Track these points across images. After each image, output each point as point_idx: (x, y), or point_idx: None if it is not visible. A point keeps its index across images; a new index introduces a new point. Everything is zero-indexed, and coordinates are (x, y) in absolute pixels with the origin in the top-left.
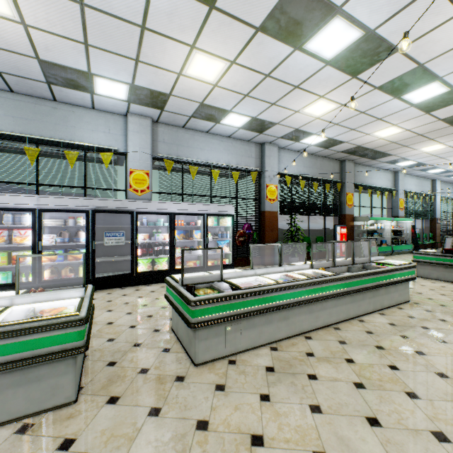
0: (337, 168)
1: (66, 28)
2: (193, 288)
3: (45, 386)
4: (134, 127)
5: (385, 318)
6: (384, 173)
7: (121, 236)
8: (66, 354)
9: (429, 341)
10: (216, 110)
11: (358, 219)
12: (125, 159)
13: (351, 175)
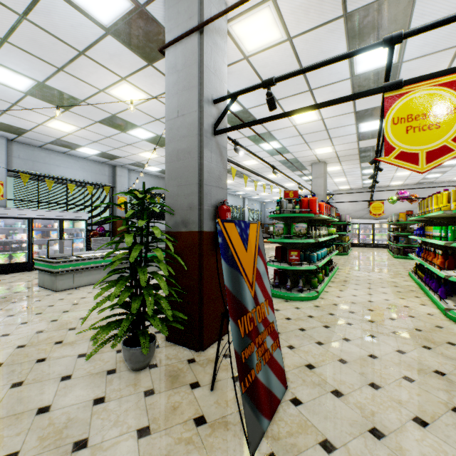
0: None
1: None
2: (55, 258)
3: None
4: None
5: None
6: None
7: None
8: None
9: None
10: (71, 143)
11: None
12: None
13: None
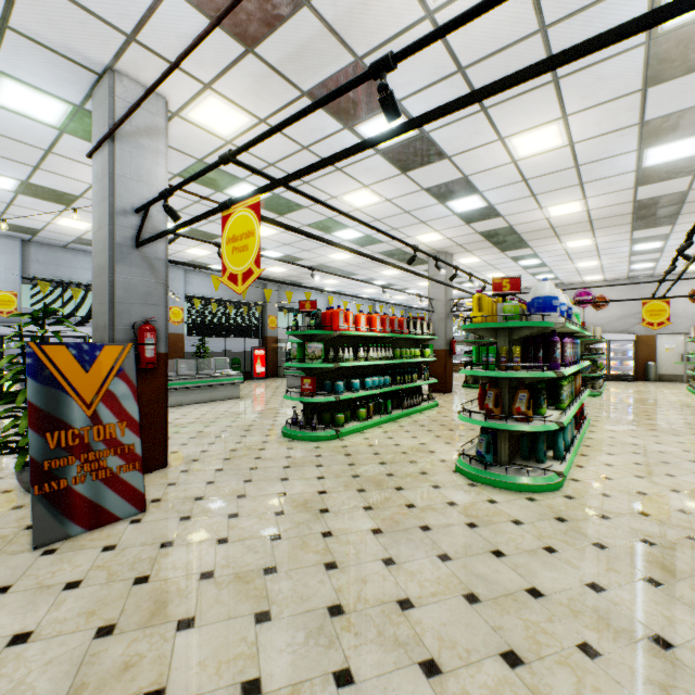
0: (260, 290)
1: None
2: None
3: None
4: None
5: (203, 404)
6: (317, 296)
7: None
8: None
9: (206, 409)
10: None
11: (281, 341)
12: None
13: (275, 299)
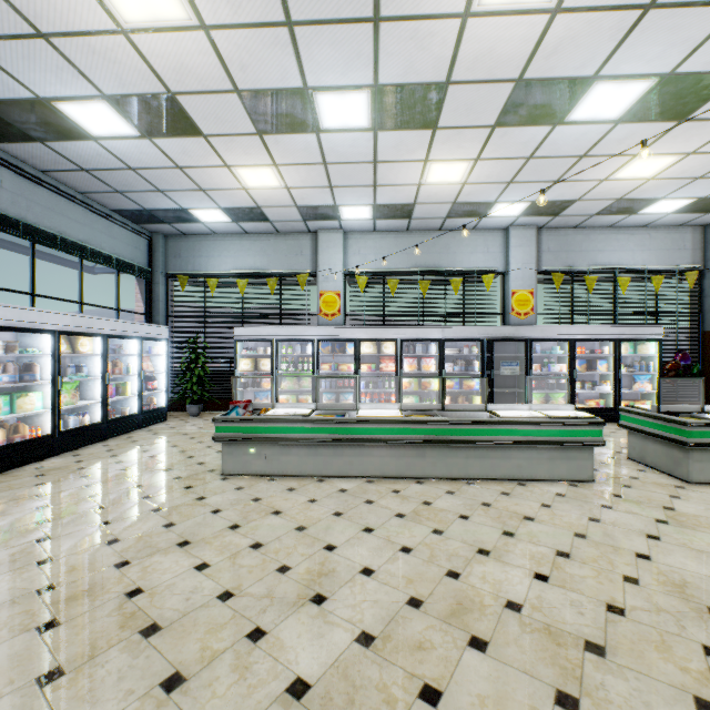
0: None
1: (500, 177)
2: (676, 414)
3: (576, 464)
4: (516, 240)
5: None
6: None
7: (515, 365)
8: (594, 444)
9: None
10: (637, 201)
11: None
12: (503, 279)
13: None
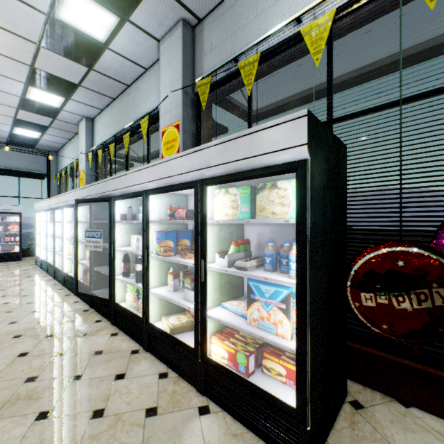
0: None
1: None
2: None
3: None
4: (165, 57)
5: None
6: None
7: (99, 237)
8: None
9: None
10: None
11: None
12: None
13: None
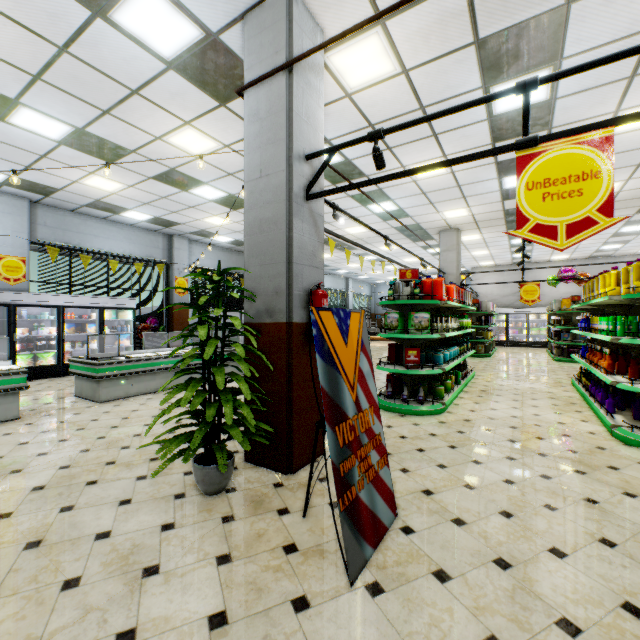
0: None
1: None
2: (97, 359)
3: (2, 408)
4: (4, 207)
5: None
6: None
7: None
8: (18, 389)
9: None
10: (115, 206)
11: None
12: None
13: None
